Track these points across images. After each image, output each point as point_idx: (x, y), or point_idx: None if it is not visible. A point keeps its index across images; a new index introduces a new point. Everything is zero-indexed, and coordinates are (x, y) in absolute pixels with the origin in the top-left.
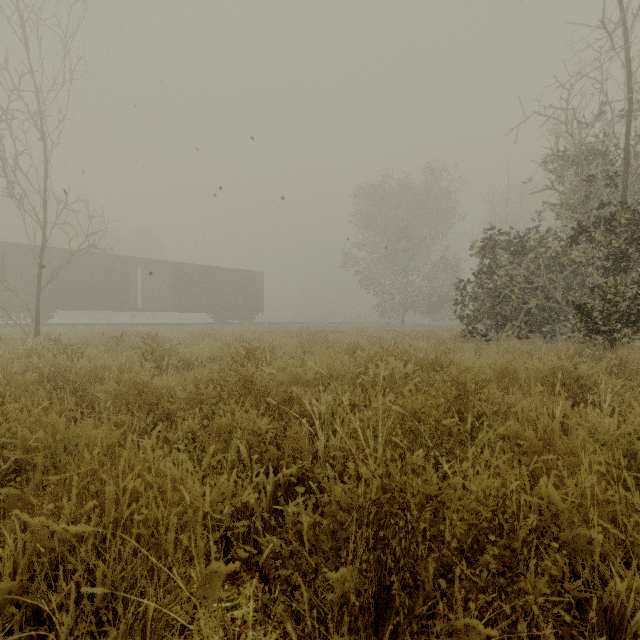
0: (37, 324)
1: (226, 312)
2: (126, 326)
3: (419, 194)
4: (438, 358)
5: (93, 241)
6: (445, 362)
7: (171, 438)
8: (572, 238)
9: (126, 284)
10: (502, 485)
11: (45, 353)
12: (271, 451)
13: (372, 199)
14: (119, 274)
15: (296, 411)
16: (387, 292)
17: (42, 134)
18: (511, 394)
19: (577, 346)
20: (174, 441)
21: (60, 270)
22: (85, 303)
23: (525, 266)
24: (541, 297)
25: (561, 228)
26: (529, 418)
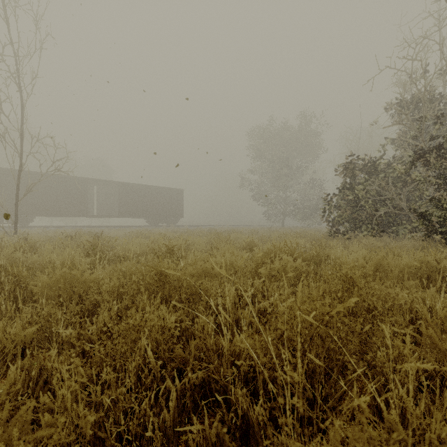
0: (15, 226)
1: (157, 218)
2: (85, 228)
3: (294, 133)
4: (317, 253)
5: (58, 165)
6: (323, 256)
7: (75, 342)
8: (416, 161)
9: (85, 198)
10: (428, 406)
11: (4, 250)
12: (177, 352)
13: (261, 137)
14: (80, 190)
15: (204, 302)
16: (272, 203)
17: (19, 86)
18: (385, 285)
19: (420, 243)
20: (89, 336)
21: (33, 187)
22: (55, 211)
23: (377, 183)
24: (390, 206)
25: (404, 155)
26: (444, 325)
